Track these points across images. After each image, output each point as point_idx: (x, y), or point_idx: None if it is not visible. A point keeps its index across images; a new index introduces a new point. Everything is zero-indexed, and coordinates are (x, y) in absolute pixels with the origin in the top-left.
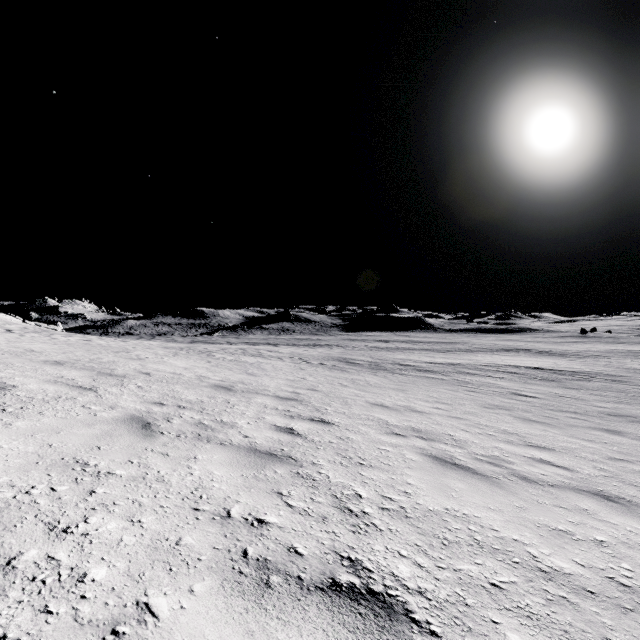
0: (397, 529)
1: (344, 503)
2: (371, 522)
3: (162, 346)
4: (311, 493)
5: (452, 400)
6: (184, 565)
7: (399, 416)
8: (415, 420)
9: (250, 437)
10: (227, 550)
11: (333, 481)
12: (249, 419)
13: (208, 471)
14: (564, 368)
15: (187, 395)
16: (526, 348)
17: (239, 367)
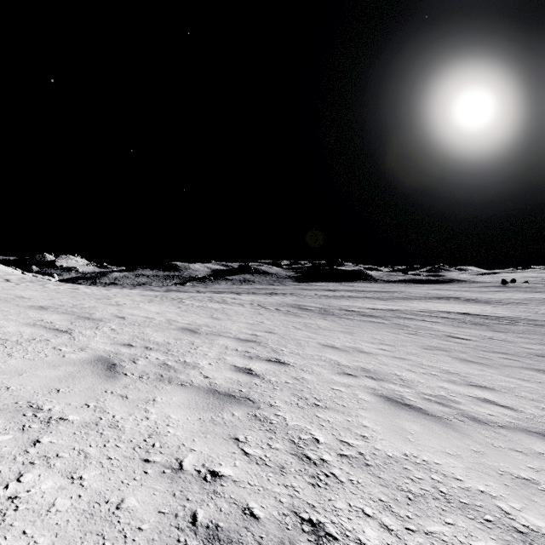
0: (358, 480)
1: (302, 449)
2: (331, 472)
3: (140, 294)
4: (268, 438)
5: (394, 342)
6: (121, 538)
7: (348, 357)
8: (363, 360)
9: (210, 378)
10: (174, 514)
11: (290, 424)
12: (211, 360)
13: (165, 415)
14: (490, 314)
15: (155, 337)
16: (455, 296)
17: (205, 312)
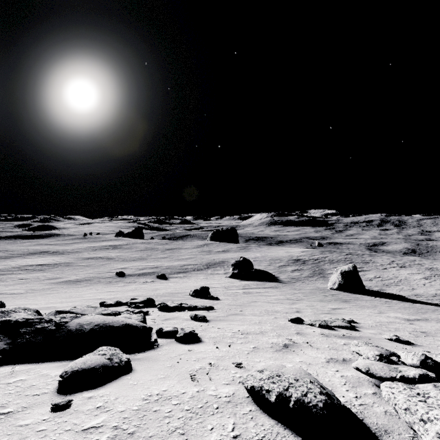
0: None
1: None
2: None
3: None
4: None
5: None
6: None
7: None
8: None
9: None
10: None
11: None
12: None
13: None
14: (54, 262)
15: None
16: (47, 250)
17: None
